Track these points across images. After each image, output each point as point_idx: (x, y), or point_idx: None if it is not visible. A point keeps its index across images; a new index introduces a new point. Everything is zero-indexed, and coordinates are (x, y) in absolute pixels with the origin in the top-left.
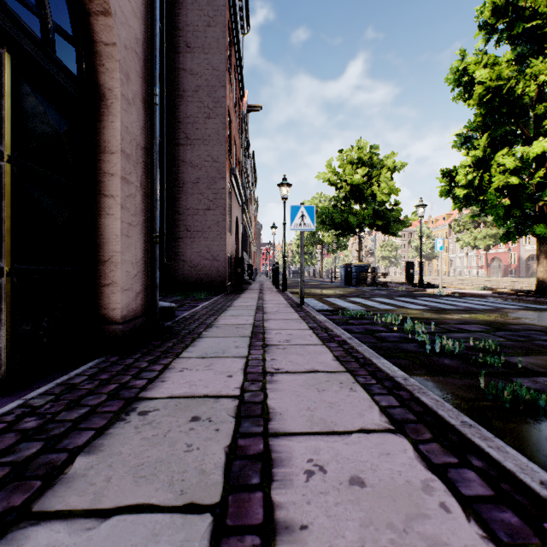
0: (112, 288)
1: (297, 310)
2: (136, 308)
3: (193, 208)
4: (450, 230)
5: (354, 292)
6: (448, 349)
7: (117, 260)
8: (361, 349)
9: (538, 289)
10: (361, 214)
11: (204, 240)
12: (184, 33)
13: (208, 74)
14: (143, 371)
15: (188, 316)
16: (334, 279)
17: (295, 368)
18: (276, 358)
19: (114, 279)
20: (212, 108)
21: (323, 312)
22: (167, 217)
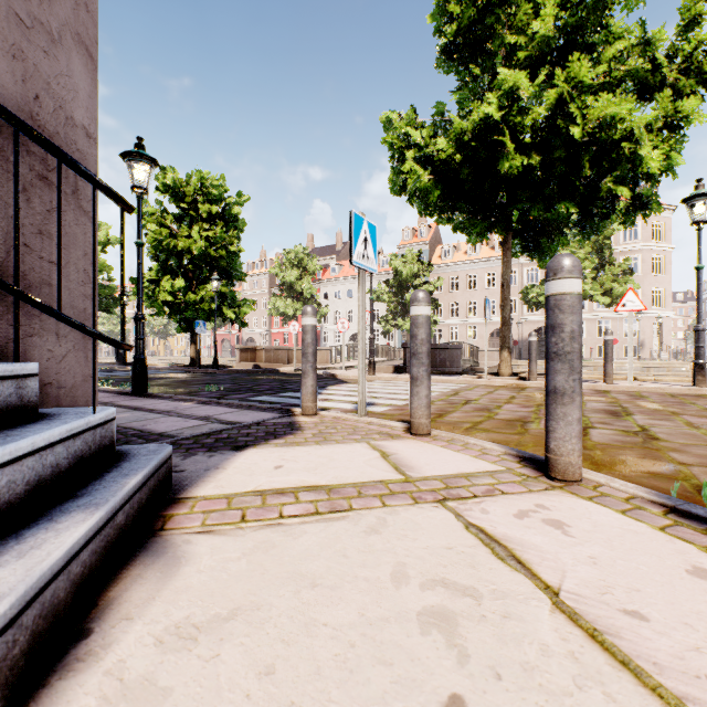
0: None
1: None
2: None
3: None
4: None
5: None
6: None
7: None
8: None
9: (191, 363)
10: None
11: None
12: None
13: None
14: None
15: None
16: None
17: None
18: None
19: None
20: None
21: None
22: None
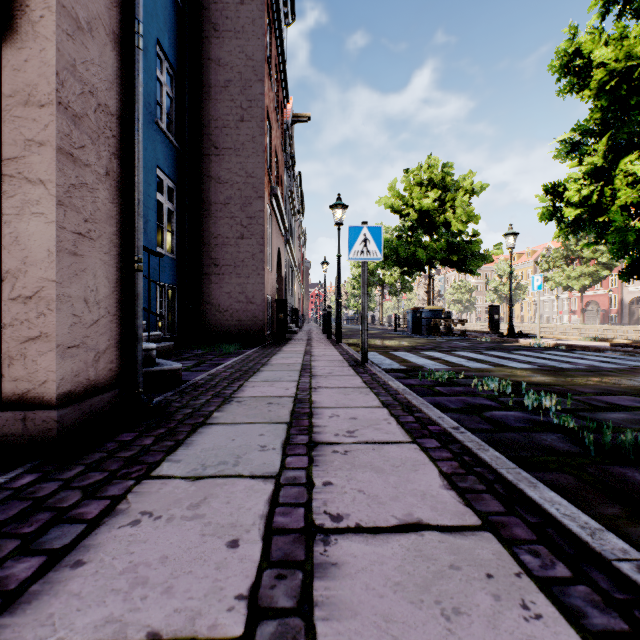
0: (41, 345)
1: (358, 371)
2: (96, 378)
3: (222, 236)
4: (536, 268)
5: (427, 344)
6: (630, 450)
7: (50, 295)
8: (488, 459)
9: None
10: (431, 247)
11: (236, 277)
12: (210, 13)
13: (242, 65)
14: (55, 522)
15: (202, 381)
16: (398, 326)
17: (373, 515)
18: (333, 481)
19: (44, 329)
20: (246, 109)
21: (394, 373)
22: (189, 248)
